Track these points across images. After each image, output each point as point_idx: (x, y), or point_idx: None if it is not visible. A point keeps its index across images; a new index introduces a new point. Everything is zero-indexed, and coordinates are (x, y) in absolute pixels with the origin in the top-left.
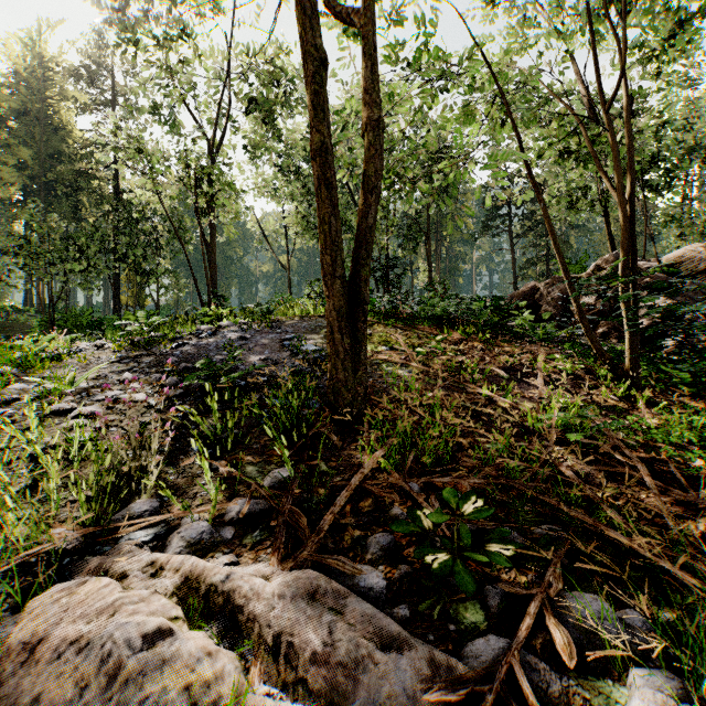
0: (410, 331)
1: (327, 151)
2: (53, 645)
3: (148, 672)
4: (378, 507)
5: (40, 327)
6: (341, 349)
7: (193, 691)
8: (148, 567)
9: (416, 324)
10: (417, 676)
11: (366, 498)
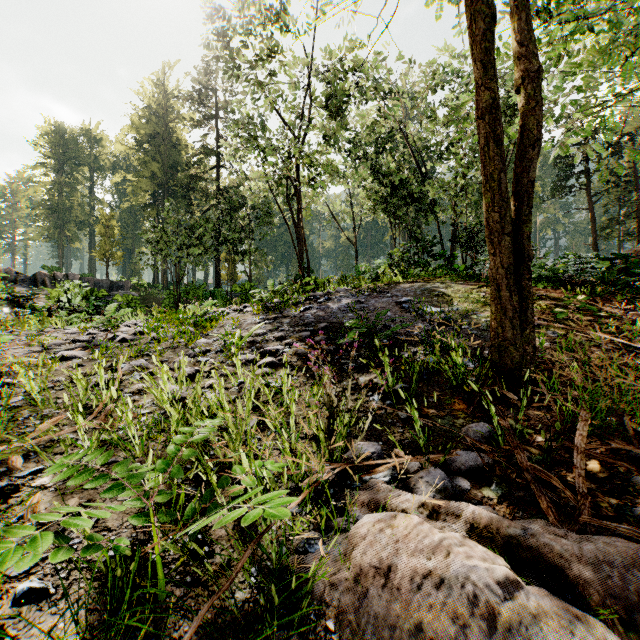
0: None
1: (497, 107)
2: (400, 574)
3: (527, 625)
4: (613, 475)
5: (168, 298)
6: (509, 306)
7: None
8: (421, 508)
9: None
10: None
11: (590, 462)
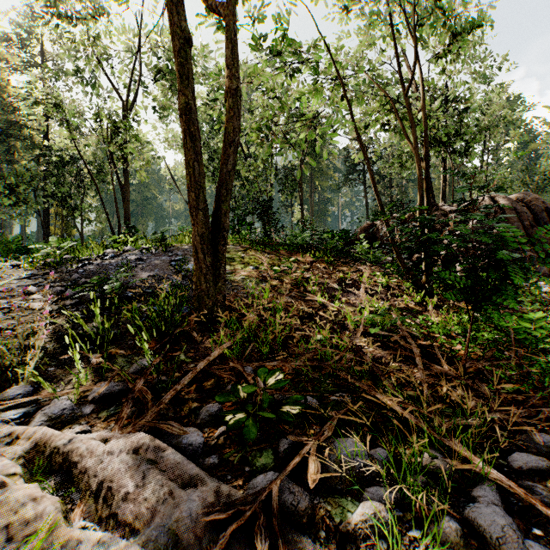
0: (275, 255)
1: (191, 110)
2: None
3: None
4: (218, 386)
5: None
6: (203, 265)
7: (13, 528)
8: (6, 437)
9: (281, 250)
10: (203, 504)
11: (210, 379)
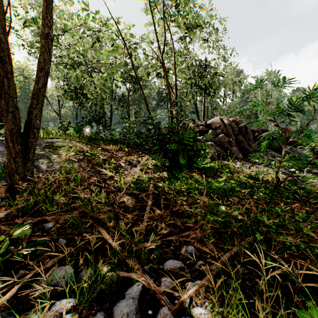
0: (95, 146)
1: (0, 41)
2: None
3: None
4: None
5: None
6: (13, 151)
7: None
8: None
9: (101, 143)
10: None
11: None
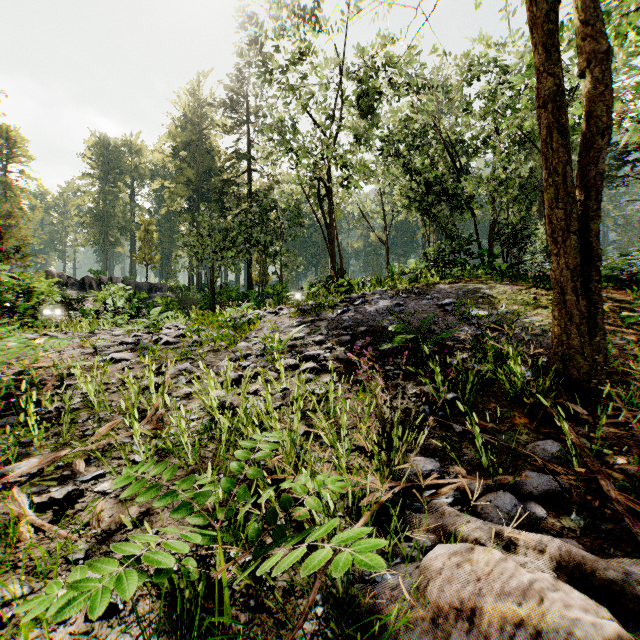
0: None
1: (563, 94)
2: (485, 619)
3: None
4: None
5: (203, 300)
6: (575, 311)
7: None
8: (495, 538)
9: None
10: None
11: None
